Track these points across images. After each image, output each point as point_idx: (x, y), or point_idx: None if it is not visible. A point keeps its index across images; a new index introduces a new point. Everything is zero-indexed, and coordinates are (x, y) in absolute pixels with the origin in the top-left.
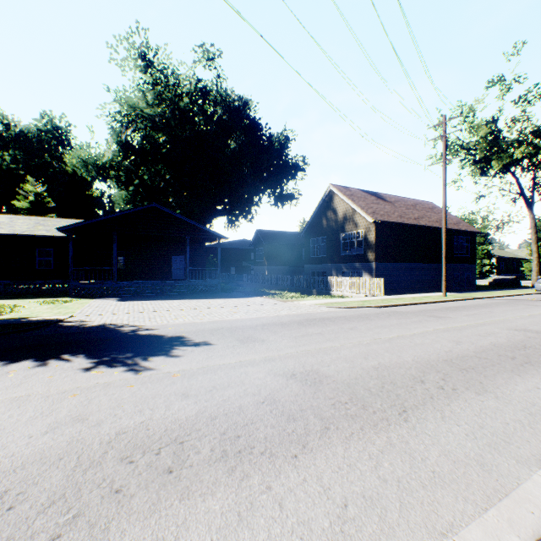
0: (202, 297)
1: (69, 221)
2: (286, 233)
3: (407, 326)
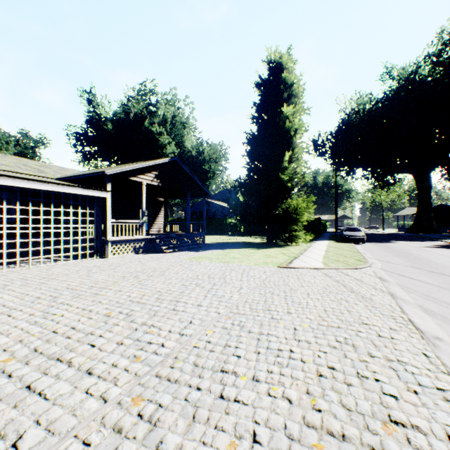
0: None
1: None
2: None
3: None
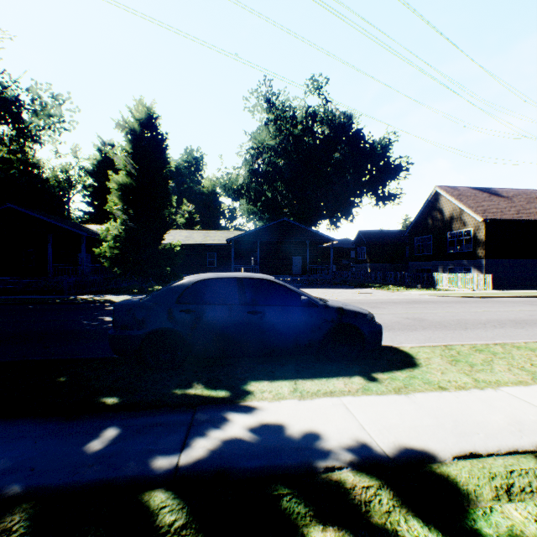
0: (322, 288)
1: (221, 233)
2: (387, 232)
3: (497, 307)
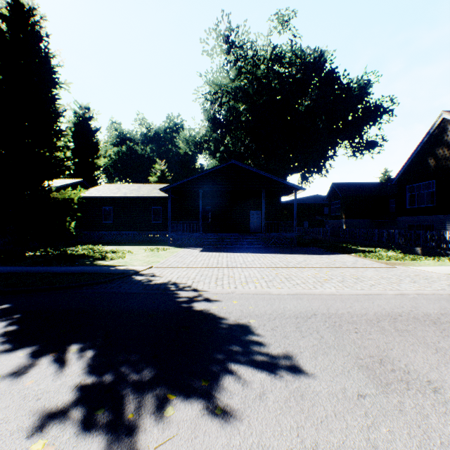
0: (277, 252)
1: None
2: (366, 184)
3: None
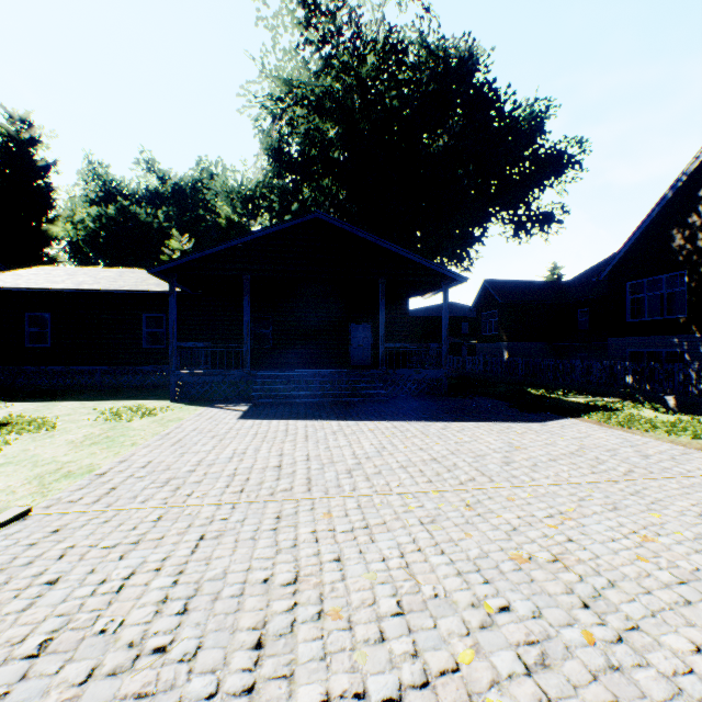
0: (422, 414)
1: None
2: (538, 284)
3: None
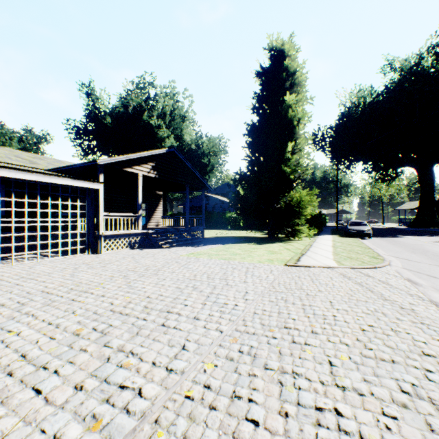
0: None
1: None
2: None
3: None
